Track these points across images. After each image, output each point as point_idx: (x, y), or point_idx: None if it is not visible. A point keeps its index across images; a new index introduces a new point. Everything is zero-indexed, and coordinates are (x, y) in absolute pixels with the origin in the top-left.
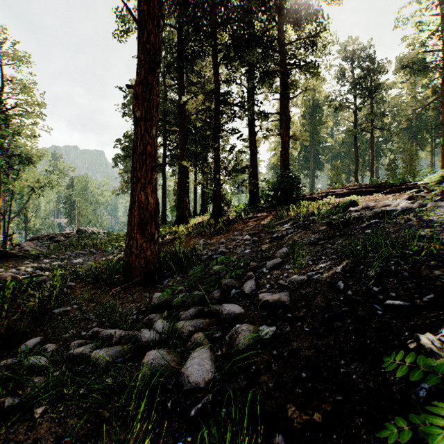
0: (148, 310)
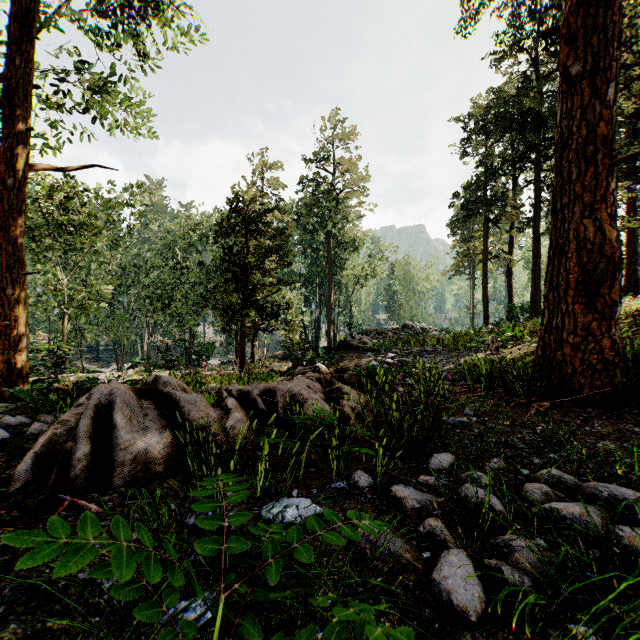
0: None
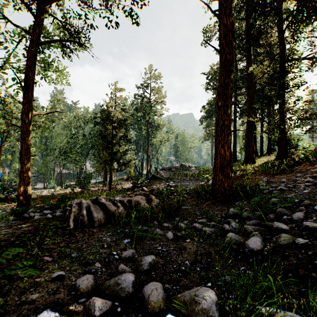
0: (226, 216)
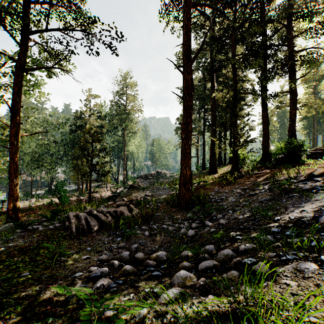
0: (185, 219)
